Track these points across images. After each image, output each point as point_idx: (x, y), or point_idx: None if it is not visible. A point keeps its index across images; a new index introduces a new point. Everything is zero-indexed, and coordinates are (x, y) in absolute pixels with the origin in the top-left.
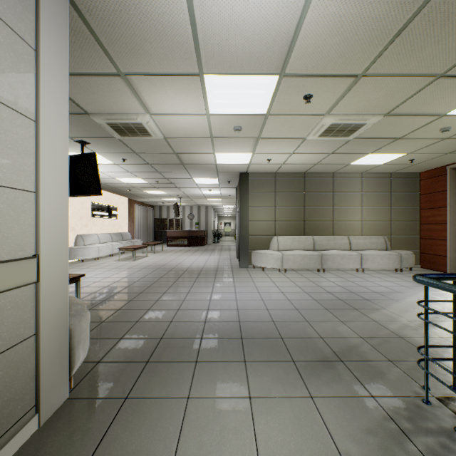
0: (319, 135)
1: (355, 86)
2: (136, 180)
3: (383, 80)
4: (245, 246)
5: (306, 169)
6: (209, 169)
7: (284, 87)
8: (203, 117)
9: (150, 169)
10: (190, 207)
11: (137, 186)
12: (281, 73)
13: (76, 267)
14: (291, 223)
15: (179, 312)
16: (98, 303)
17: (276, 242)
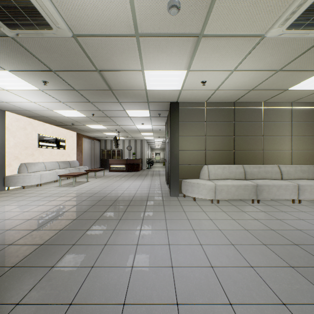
0: (291, 22)
1: None
2: (73, 113)
3: None
4: (175, 175)
5: (237, 98)
6: (139, 97)
7: None
8: None
9: (80, 98)
10: (129, 141)
11: (77, 120)
12: None
13: (10, 195)
14: (220, 152)
15: None
16: None
17: (207, 171)
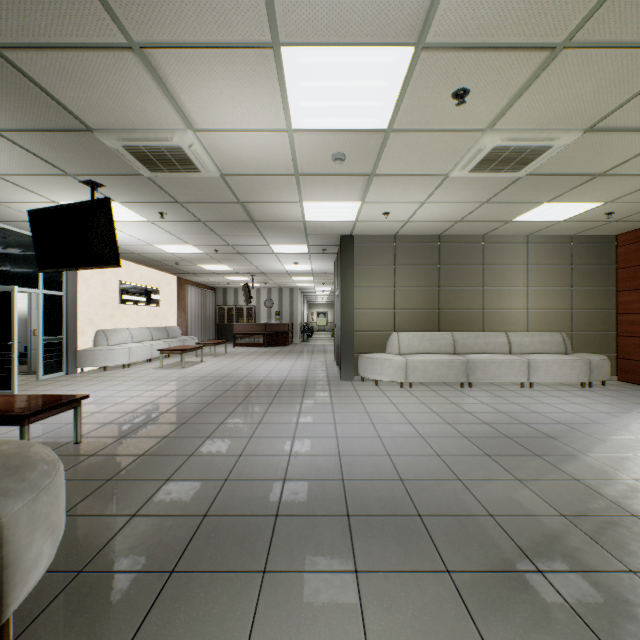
0: (471, 168)
1: (547, 70)
2: (185, 248)
3: (600, 56)
4: (349, 347)
5: (442, 230)
6: (293, 229)
7: (422, 74)
8: (282, 135)
9: (204, 231)
10: (268, 290)
11: (187, 257)
12: (419, 43)
13: (93, 379)
14: (418, 312)
15: (241, 460)
16: (111, 442)
17: (397, 341)
